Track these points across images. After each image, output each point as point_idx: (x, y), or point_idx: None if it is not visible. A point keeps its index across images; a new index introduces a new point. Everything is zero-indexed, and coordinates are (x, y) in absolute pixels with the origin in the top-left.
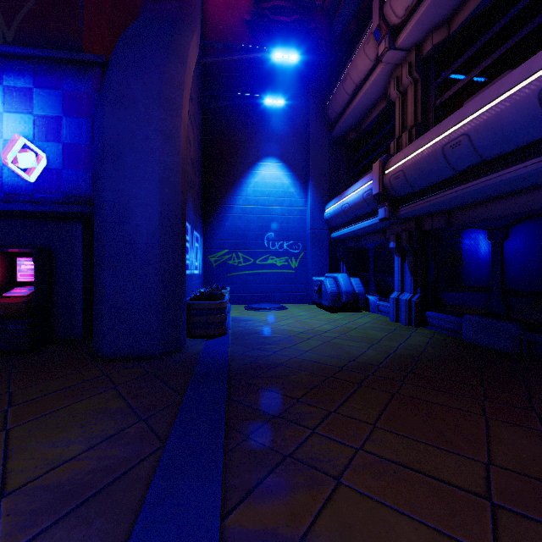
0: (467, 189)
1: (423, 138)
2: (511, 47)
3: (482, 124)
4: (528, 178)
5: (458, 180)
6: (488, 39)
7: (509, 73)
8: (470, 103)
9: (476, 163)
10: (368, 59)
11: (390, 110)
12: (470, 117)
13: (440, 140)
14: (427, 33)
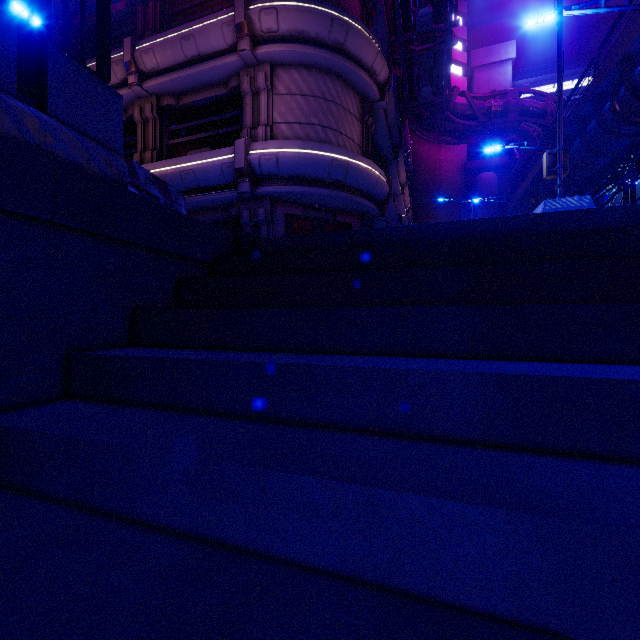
0: (192, 200)
1: (167, 162)
2: (210, 136)
3: (201, 169)
4: (217, 201)
5: (187, 194)
6: (199, 124)
7: (210, 149)
8: (195, 155)
9: (197, 187)
10: (116, 76)
11: (130, 126)
12: (195, 162)
13: (179, 168)
14: (165, 93)
